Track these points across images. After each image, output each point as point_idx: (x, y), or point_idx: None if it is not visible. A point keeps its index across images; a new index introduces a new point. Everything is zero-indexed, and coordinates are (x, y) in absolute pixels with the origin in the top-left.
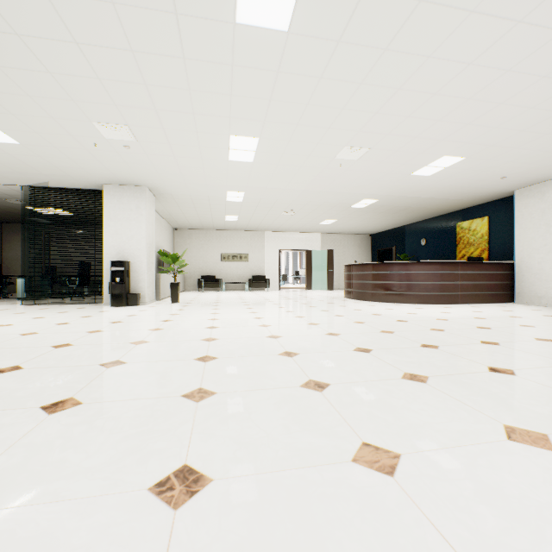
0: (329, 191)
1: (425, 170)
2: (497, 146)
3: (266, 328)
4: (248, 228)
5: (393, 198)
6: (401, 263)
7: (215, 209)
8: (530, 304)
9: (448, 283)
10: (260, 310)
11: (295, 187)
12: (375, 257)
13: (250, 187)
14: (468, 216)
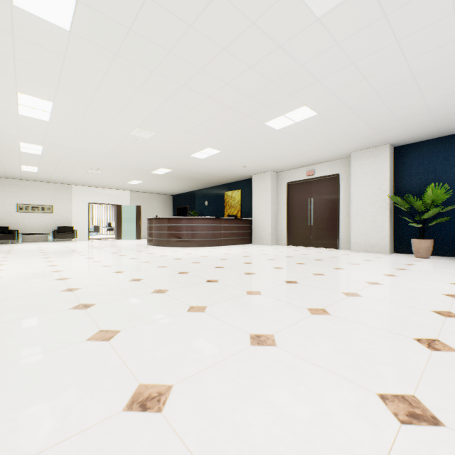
0: (131, 158)
1: (199, 154)
2: (236, 148)
3: (57, 273)
4: (53, 181)
5: (183, 170)
6: (187, 218)
7: (6, 157)
8: (259, 244)
9: (216, 232)
10: (59, 258)
11: (98, 150)
12: (176, 213)
13: (49, 143)
14: (231, 188)
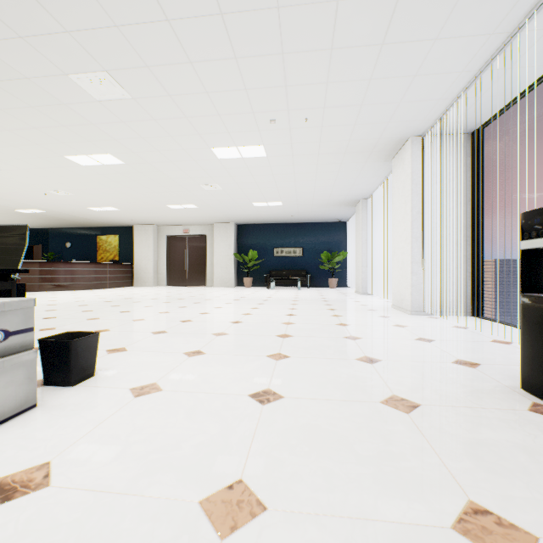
0: (9, 199)
1: (97, 208)
2: (136, 210)
3: None
4: None
5: (61, 214)
6: (72, 262)
7: None
8: (142, 286)
9: (103, 276)
10: None
11: None
12: None
13: None
14: (107, 233)
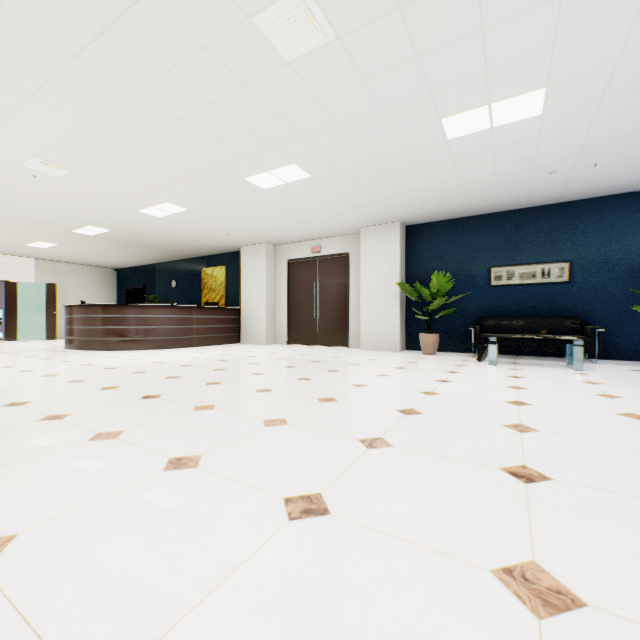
0: (28, 205)
1: (154, 211)
2: (210, 207)
3: None
4: None
5: (130, 232)
6: (135, 306)
7: None
8: (250, 343)
9: (184, 327)
10: None
11: None
12: (123, 297)
13: None
14: (212, 264)
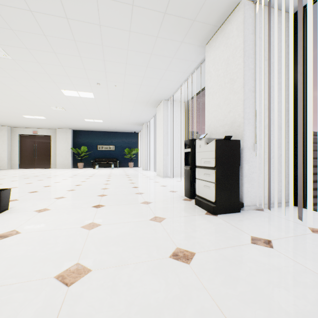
0: None
1: None
2: None
3: None
4: None
5: None
6: None
7: None
8: None
9: None
10: None
11: None
12: None
13: None
14: None
